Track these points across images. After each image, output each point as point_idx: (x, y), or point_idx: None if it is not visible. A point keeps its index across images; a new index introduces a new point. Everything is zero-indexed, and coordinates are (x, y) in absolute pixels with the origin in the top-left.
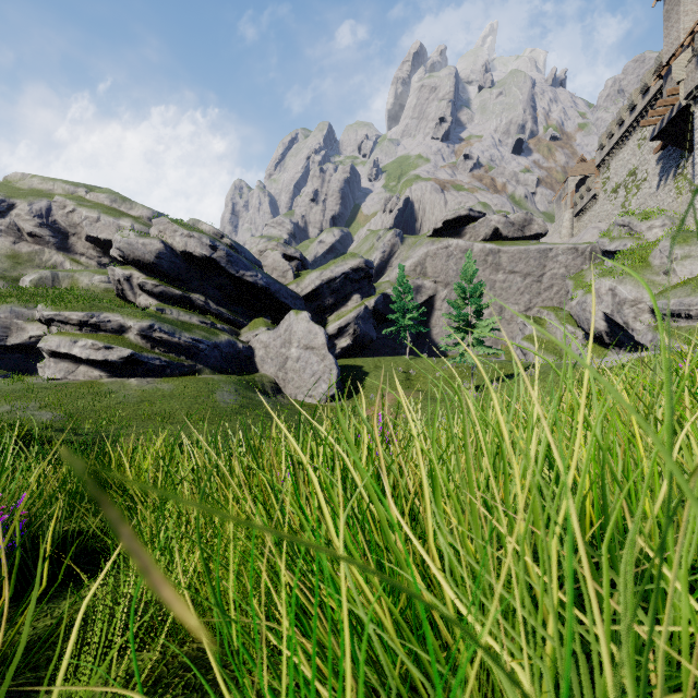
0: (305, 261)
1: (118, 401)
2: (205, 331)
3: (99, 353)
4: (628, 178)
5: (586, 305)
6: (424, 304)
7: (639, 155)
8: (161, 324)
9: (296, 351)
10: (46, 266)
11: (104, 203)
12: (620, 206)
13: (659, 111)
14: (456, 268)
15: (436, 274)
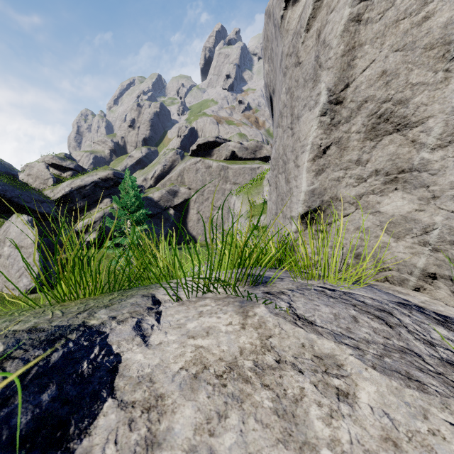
0: (85, 171)
1: None
2: None
3: None
4: None
5: None
6: (183, 205)
7: None
8: None
9: (7, 250)
10: None
11: None
12: None
13: None
14: (202, 179)
15: (190, 183)
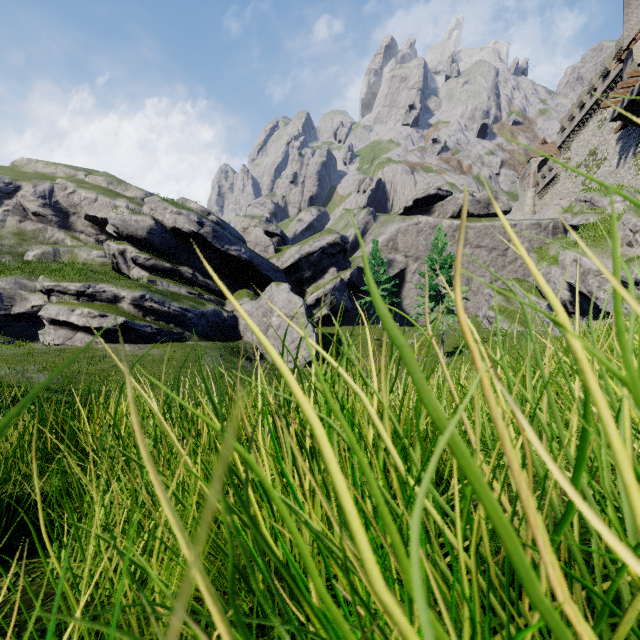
0: (286, 237)
1: (111, 365)
2: (193, 301)
3: (95, 321)
4: (589, 157)
5: (550, 276)
6: (396, 277)
7: (599, 135)
8: (152, 294)
9: (276, 320)
10: (49, 243)
11: (101, 185)
12: (580, 184)
13: (619, 93)
14: (425, 243)
15: (407, 249)
